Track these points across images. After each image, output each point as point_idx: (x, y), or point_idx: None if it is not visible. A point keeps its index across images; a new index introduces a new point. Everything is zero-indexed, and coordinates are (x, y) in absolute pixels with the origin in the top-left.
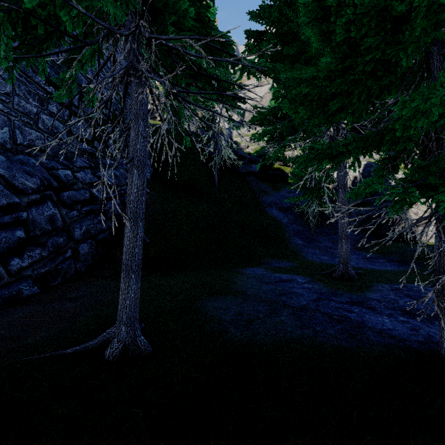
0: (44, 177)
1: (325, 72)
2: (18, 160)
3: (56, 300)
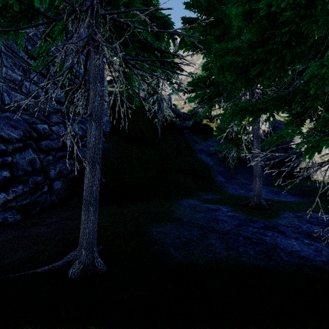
0: (26, 130)
1: (248, 43)
2: (5, 116)
3: (34, 226)
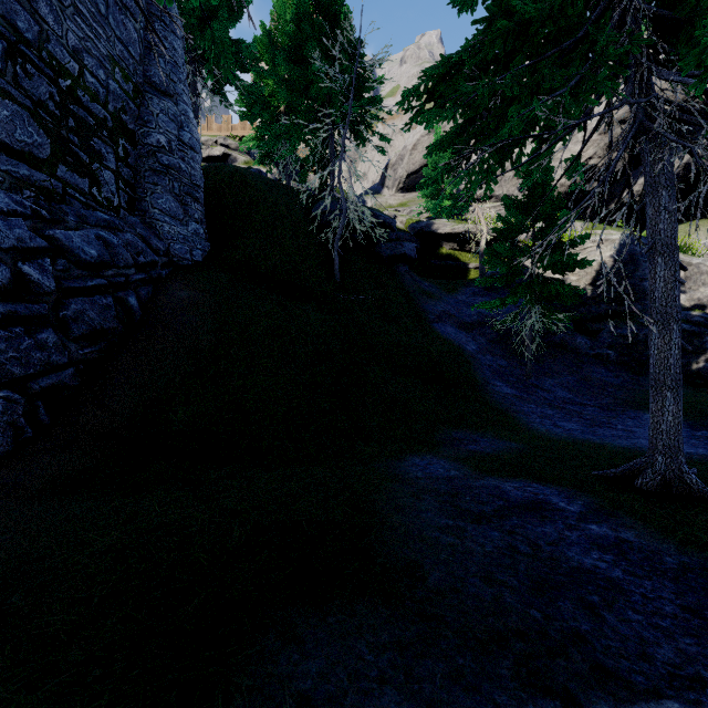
0: None
1: None
2: None
3: None
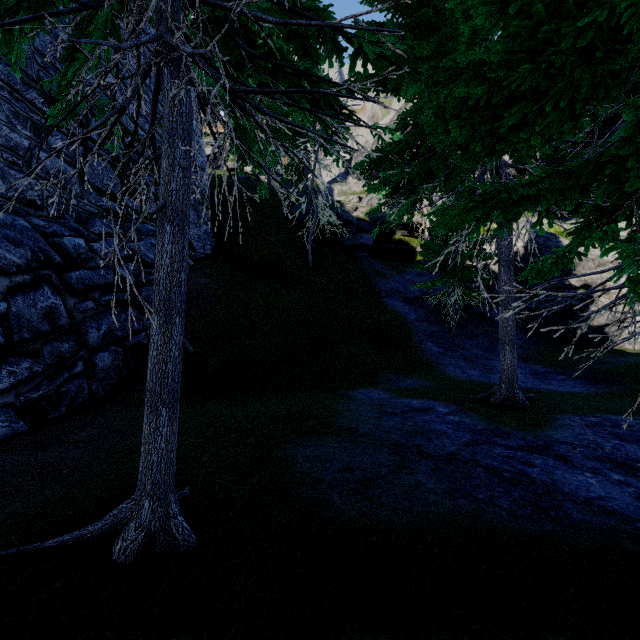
0: (40, 248)
1: (500, 54)
2: None
3: (51, 445)
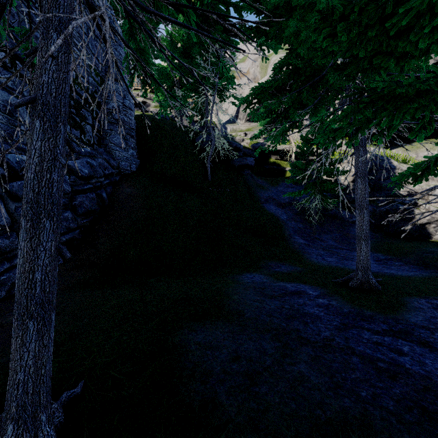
0: None
1: None
2: None
3: None
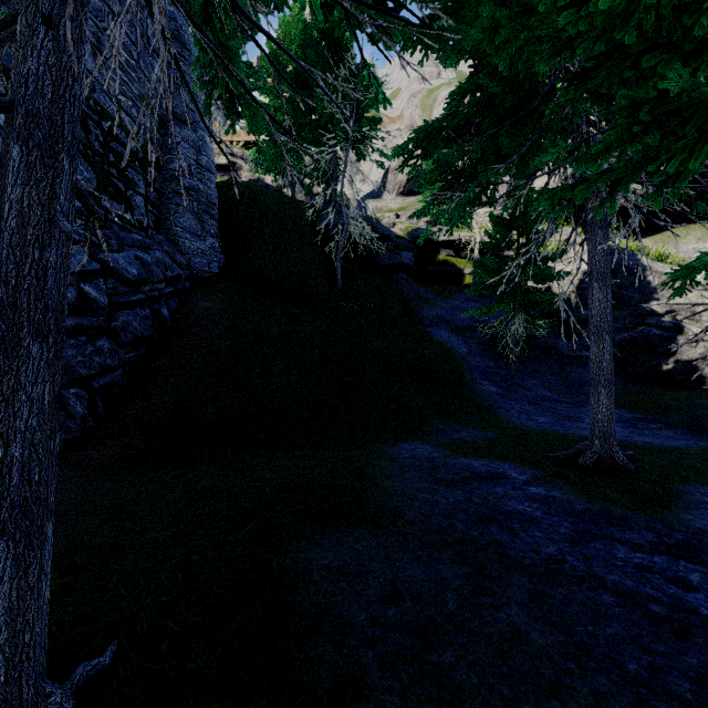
0: None
1: None
2: None
3: None
